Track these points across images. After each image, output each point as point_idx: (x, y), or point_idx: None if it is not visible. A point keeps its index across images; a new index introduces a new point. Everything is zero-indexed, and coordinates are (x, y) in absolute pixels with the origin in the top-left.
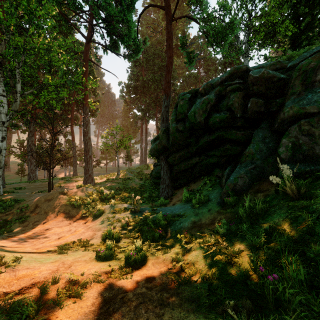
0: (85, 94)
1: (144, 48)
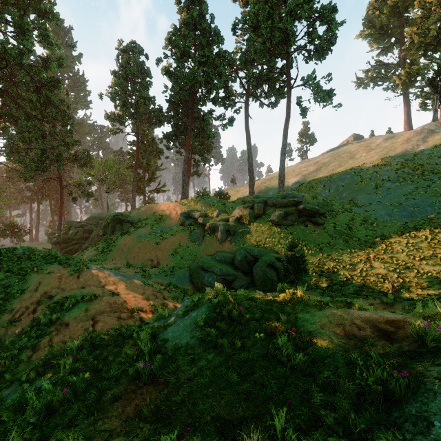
0: None
1: None
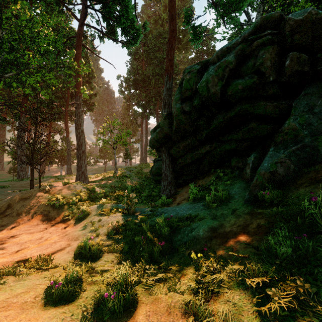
0: (77, 81)
1: (144, 40)
